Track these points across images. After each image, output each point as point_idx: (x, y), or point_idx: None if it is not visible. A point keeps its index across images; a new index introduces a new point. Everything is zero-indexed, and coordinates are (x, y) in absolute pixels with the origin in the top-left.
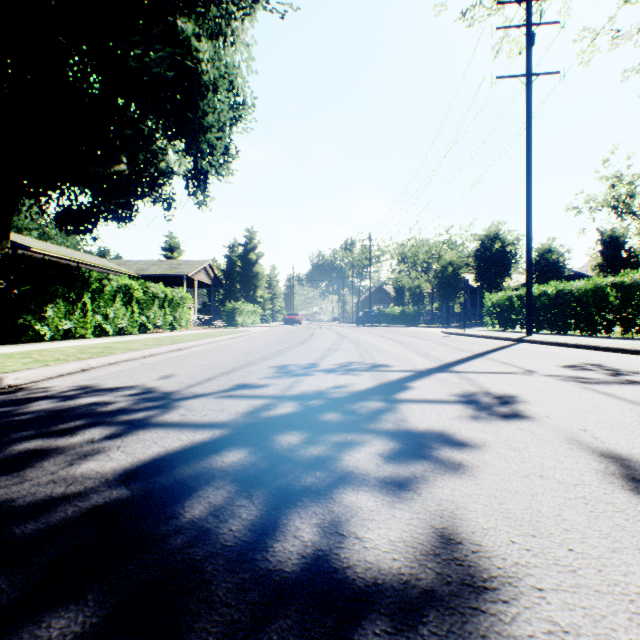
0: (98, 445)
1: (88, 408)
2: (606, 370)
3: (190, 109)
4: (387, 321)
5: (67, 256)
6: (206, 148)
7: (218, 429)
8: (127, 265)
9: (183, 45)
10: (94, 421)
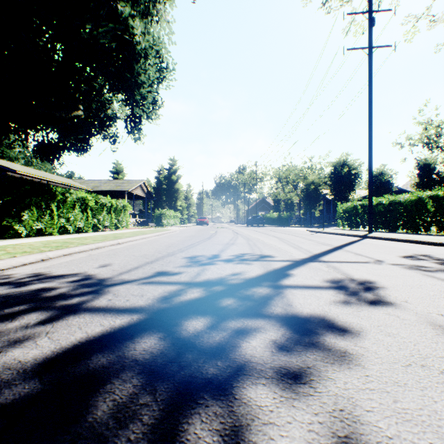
0: (30, 331)
1: (35, 293)
2: (436, 260)
3: (128, 71)
4: (268, 223)
5: (42, 177)
6: (139, 98)
7: (136, 314)
8: (86, 183)
9: (123, 24)
10: (35, 306)
